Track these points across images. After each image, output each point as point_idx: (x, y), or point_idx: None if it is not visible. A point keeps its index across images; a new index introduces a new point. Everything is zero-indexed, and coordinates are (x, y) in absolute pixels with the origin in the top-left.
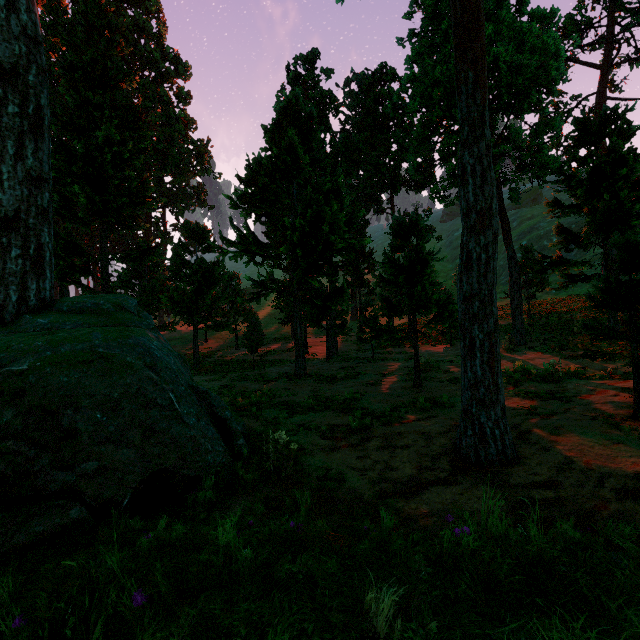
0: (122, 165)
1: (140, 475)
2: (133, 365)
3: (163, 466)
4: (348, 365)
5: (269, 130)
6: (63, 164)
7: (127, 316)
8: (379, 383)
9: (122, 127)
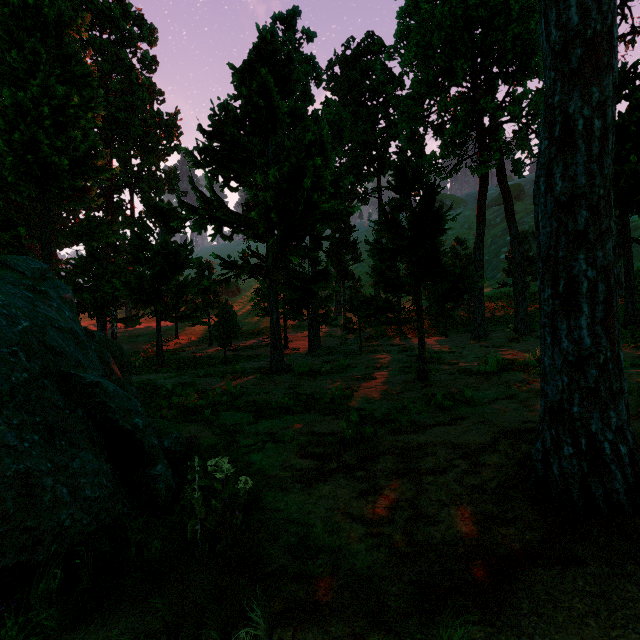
0: (66, 124)
1: None
2: None
3: None
4: (333, 358)
5: (238, 71)
6: None
7: None
8: (373, 377)
9: (68, 82)
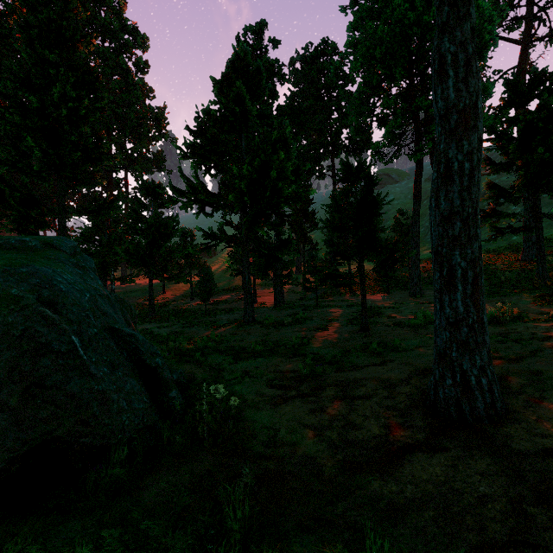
0: (78, 122)
1: (12, 450)
2: (20, 299)
3: (52, 435)
4: (294, 312)
5: (218, 83)
6: (18, 118)
7: (53, 253)
8: (326, 328)
9: (79, 87)
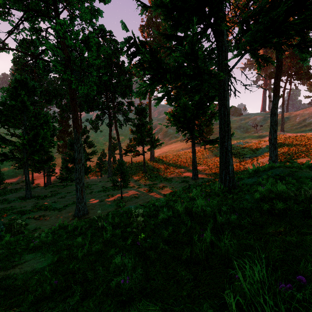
0: None
1: None
2: None
3: None
4: (54, 189)
5: (10, 90)
6: None
7: None
8: (64, 197)
9: None
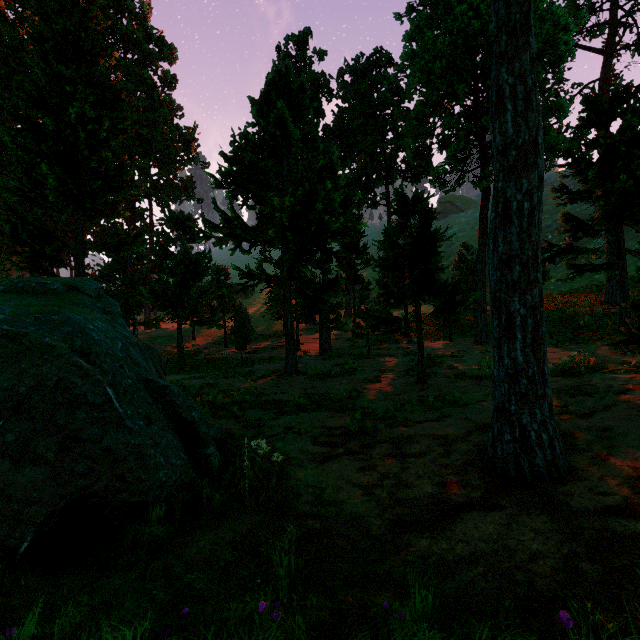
0: (98, 146)
1: (50, 505)
2: (53, 349)
3: (89, 490)
4: (343, 361)
5: (256, 102)
6: (31, 142)
7: (77, 297)
8: (378, 379)
9: (99, 106)
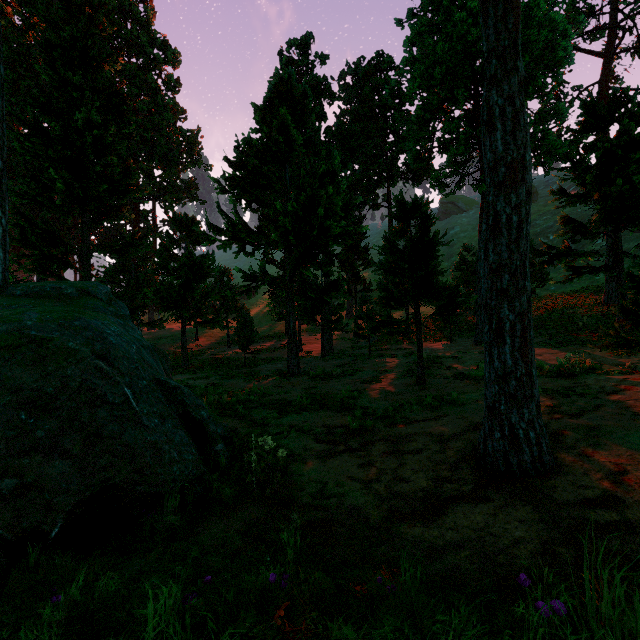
0: (104, 150)
1: (77, 495)
2: (76, 352)
3: (111, 482)
4: (344, 362)
5: (260, 109)
6: (39, 147)
7: (91, 301)
8: (378, 380)
9: (105, 111)
